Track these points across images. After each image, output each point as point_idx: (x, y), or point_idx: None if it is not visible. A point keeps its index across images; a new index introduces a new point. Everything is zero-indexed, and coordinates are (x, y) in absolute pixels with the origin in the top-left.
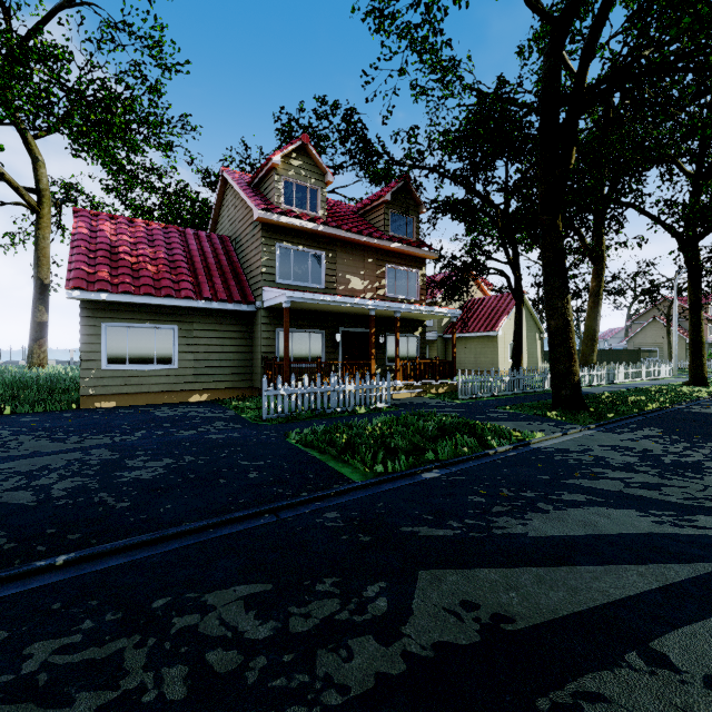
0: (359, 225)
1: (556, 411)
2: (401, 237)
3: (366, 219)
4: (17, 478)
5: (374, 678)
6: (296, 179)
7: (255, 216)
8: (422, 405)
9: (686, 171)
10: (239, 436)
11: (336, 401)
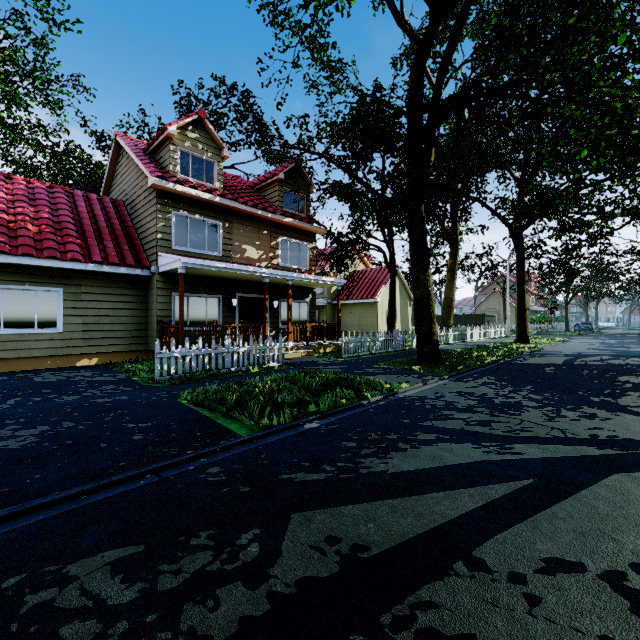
0: (255, 199)
1: (420, 365)
2: (293, 213)
3: (262, 194)
4: None
5: (238, 622)
6: (193, 151)
7: (149, 182)
8: (310, 363)
9: (515, 176)
10: (128, 399)
11: (230, 361)
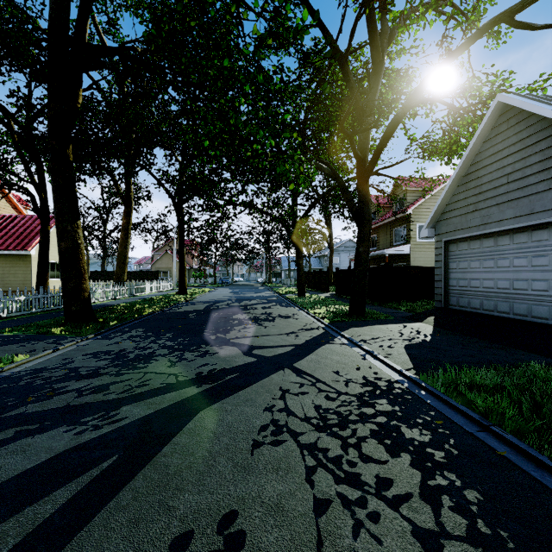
0: None
1: (65, 326)
2: None
3: None
4: None
5: None
6: None
7: None
8: None
9: (178, 159)
10: None
11: None
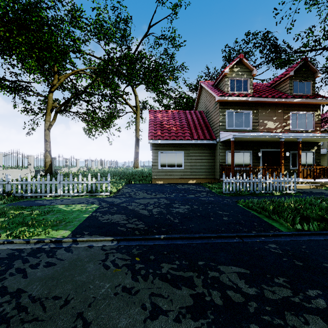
0: (272, 93)
1: None
2: (300, 94)
3: (276, 89)
4: (141, 205)
5: None
6: (236, 77)
7: (216, 99)
8: (320, 193)
9: None
10: (214, 200)
11: (261, 187)
